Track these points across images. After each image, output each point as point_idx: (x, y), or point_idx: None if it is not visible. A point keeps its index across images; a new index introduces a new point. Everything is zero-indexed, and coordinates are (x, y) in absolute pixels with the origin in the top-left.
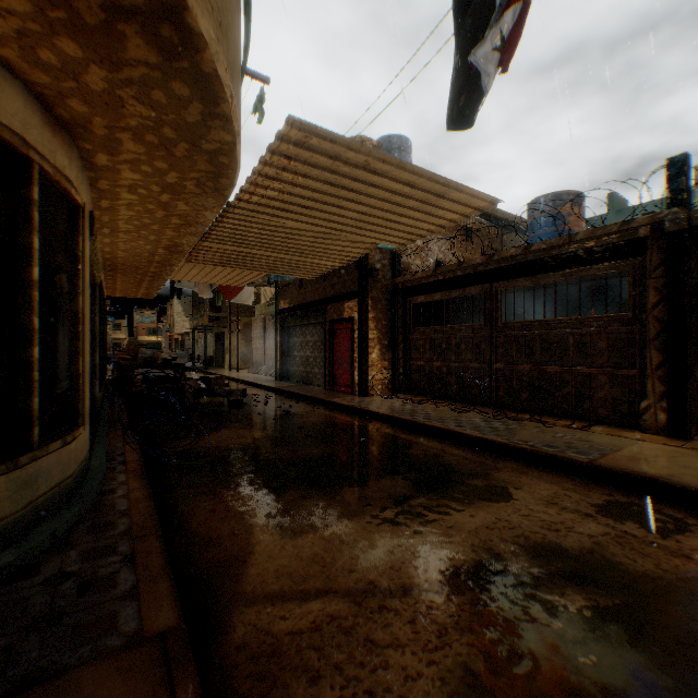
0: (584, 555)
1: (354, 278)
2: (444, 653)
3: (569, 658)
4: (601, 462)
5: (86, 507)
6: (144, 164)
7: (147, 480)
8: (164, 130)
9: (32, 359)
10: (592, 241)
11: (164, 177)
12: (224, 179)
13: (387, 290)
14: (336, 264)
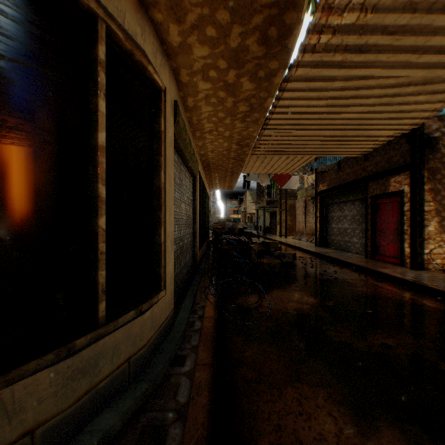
0: None
1: (403, 152)
2: None
3: None
4: None
5: (151, 385)
6: (207, 24)
7: (213, 350)
8: None
9: (96, 229)
10: None
11: (227, 41)
12: (289, 13)
13: None
14: (394, 132)
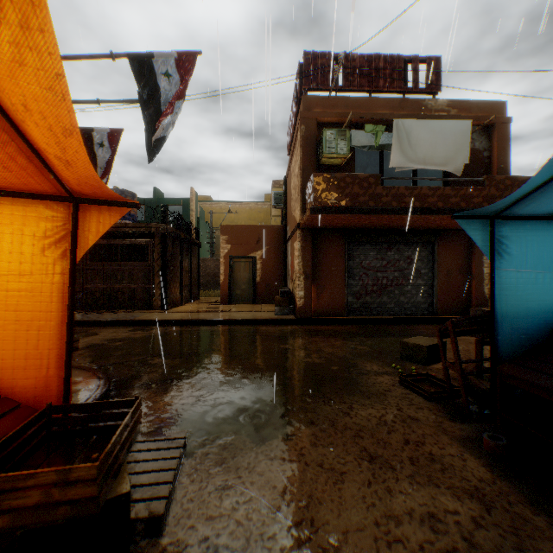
0: (123, 338)
1: None
2: (83, 355)
3: (116, 348)
4: (135, 319)
5: None
6: None
7: None
8: None
9: None
10: (136, 228)
11: None
12: None
13: None
14: None
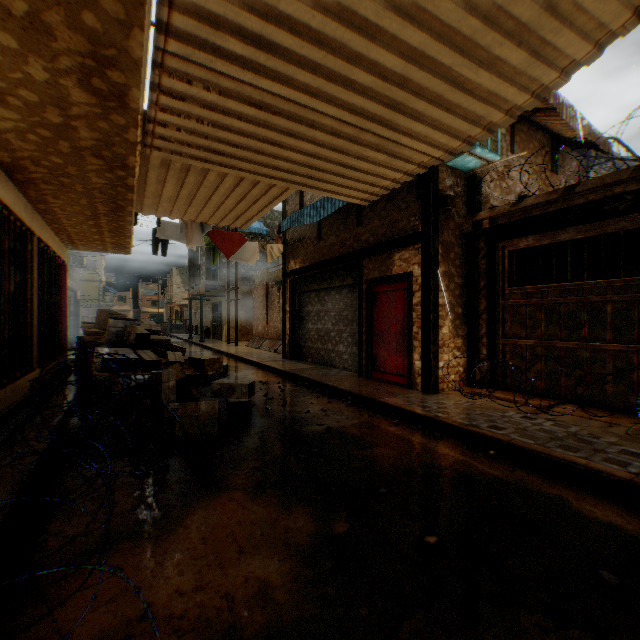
0: None
1: (413, 214)
2: None
3: None
4: None
5: None
6: None
7: None
8: None
9: None
10: None
11: None
12: None
13: (461, 232)
14: (434, 155)
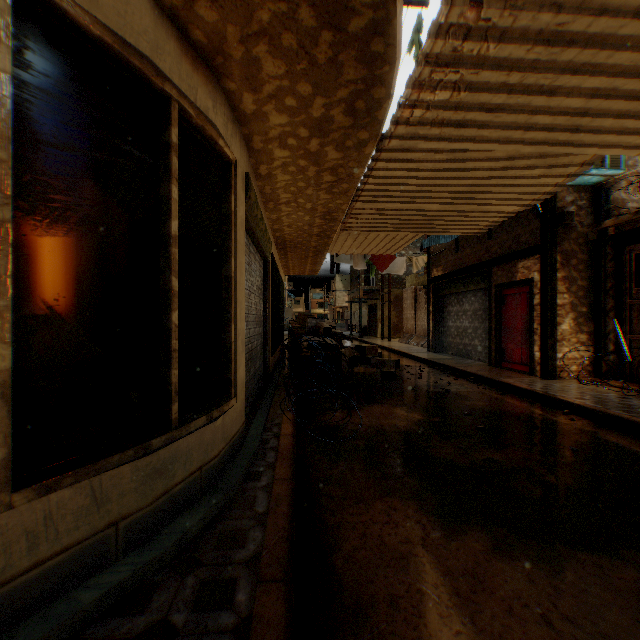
0: None
1: (533, 230)
2: None
3: None
4: None
5: (225, 498)
6: (287, 95)
7: (293, 467)
8: (299, 14)
9: (169, 325)
10: None
11: (309, 111)
12: (377, 89)
13: (584, 240)
14: (514, 208)
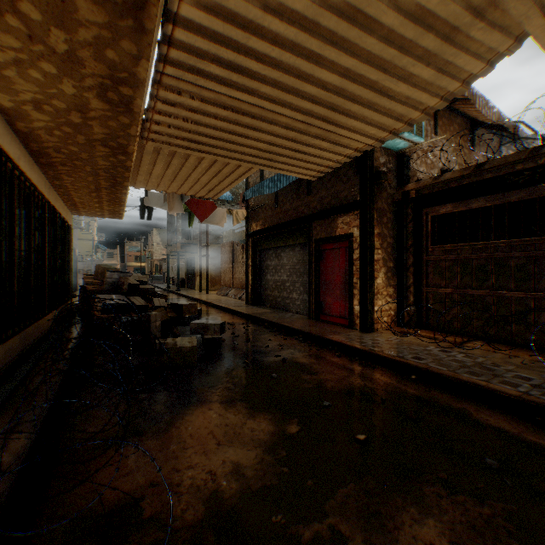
0: None
1: (353, 186)
2: None
3: None
4: None
5: None
6: None
7: None
8: None
9: None
10: None
11: None
12: None
13: (392, 201)
14: (367, 143)
